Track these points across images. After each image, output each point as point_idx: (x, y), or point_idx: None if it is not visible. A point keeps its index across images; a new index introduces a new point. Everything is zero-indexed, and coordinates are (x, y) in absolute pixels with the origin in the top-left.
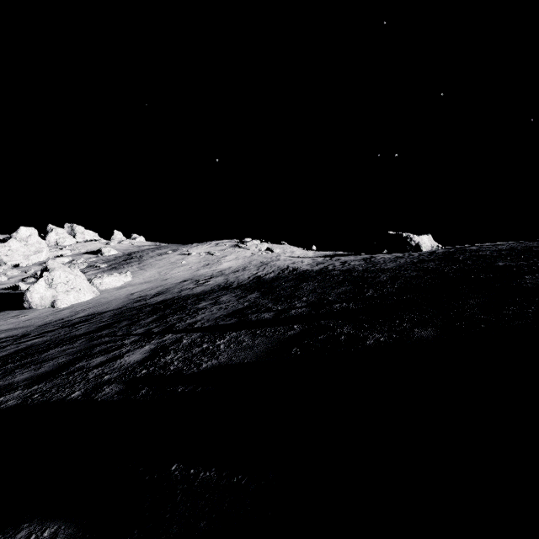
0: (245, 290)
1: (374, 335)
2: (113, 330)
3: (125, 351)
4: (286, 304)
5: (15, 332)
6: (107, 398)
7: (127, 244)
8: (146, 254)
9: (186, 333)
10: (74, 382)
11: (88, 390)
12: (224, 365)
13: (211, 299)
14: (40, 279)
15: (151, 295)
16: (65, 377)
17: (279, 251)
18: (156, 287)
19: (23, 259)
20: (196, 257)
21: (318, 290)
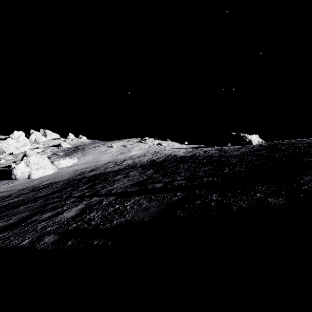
0: (145, 168)
1: (237, 202)
2: (61, 193)
3: (65, 209)
4: (171, 177)
5: (4, 194)
6: (44, 247)
7: (76, 141)
8: (87, 147)
9: (106, 197)
10: (27, 232)
11: (33, 239)
12: (128, 222)
13: (124, 174)
14: (22, 161)
15: (88, 171)
16: (22, 228)
17: (165, 145)
18: (91, 166)
19: (15, 150)
20: (116, 148)
21: (191, 168)
